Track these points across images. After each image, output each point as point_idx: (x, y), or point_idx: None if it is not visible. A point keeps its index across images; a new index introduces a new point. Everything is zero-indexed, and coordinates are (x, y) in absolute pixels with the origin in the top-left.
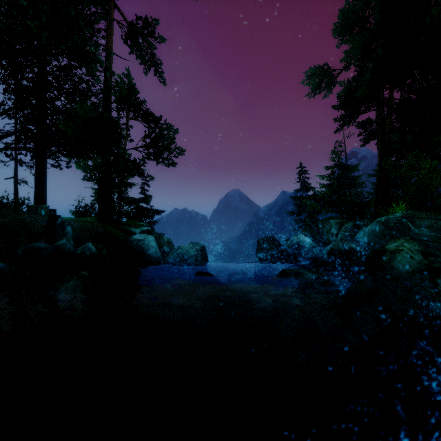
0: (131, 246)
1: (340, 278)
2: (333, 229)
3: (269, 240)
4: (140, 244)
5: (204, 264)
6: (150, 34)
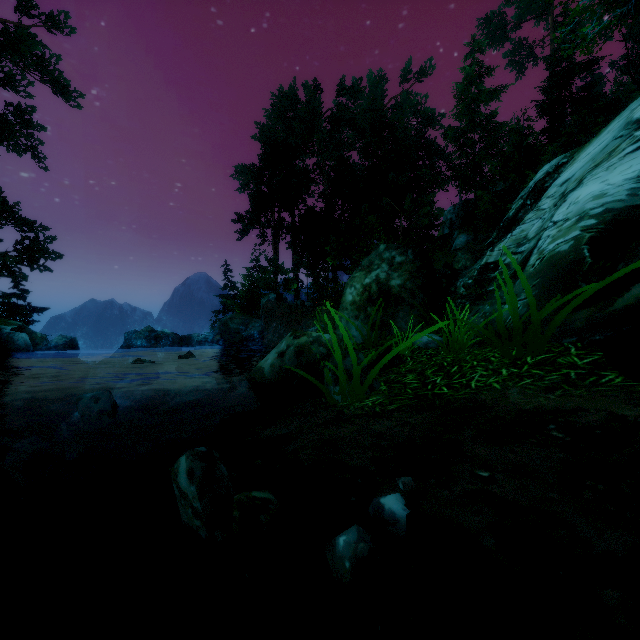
0: (3, 338)
1: None
2: None
3: (131, 333)
4: (11, 336)
5: (71, 351)
6: (26, 123)
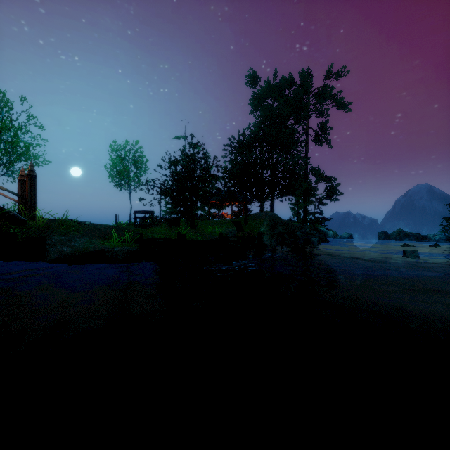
0: (323, 233)
1: None
2: None
3: (383, 233)
4: (327, 232)
5: (351, 240)
6: (324, 129)
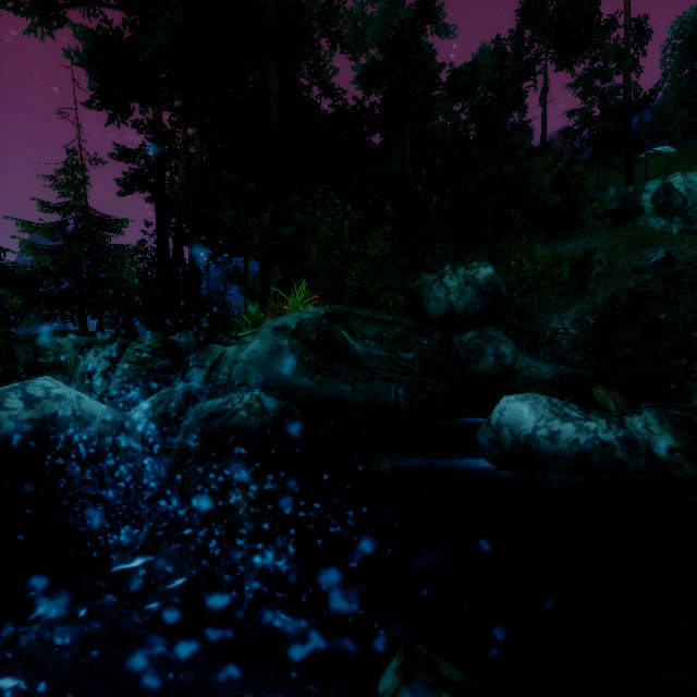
0: None
1: (264, 542)
2: (91, 359)
3: None
4: None
5: None
6: None
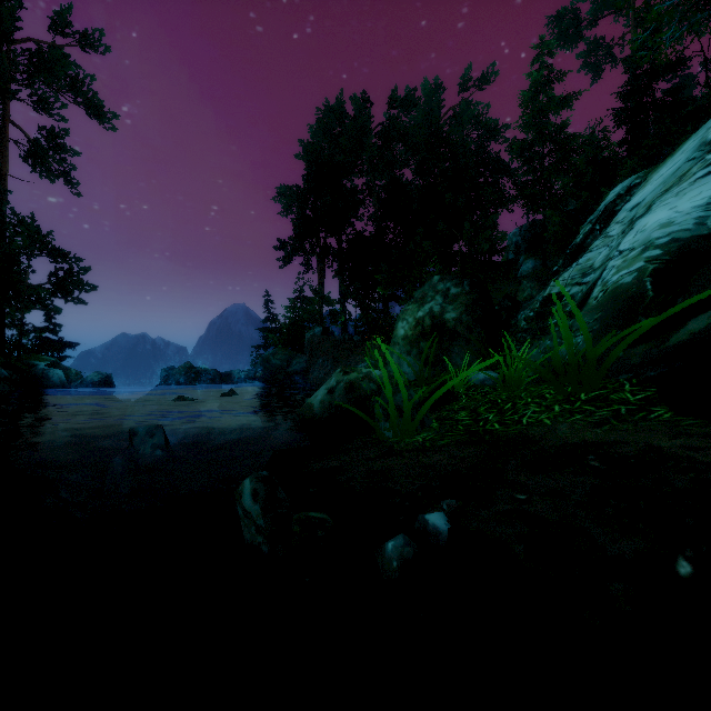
0: (38, 374)
1: None
2: None
3: (169, 370)
4: (46, 373)
5: (106, 388)
6: (59, 148)
